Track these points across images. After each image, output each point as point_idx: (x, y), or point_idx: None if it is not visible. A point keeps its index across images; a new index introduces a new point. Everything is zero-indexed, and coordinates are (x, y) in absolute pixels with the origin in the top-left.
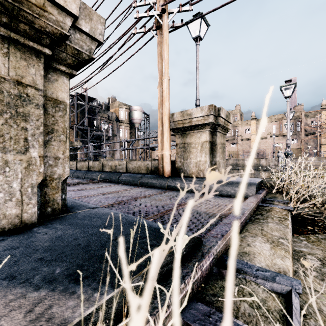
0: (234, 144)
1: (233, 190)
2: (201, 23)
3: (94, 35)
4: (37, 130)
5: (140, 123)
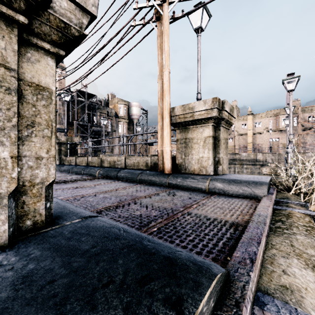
0: (231, 139)
1: (241, 190)
2: (203, 14)
3: (86, 6)
4: (8, 122)
5: (138, 119)
